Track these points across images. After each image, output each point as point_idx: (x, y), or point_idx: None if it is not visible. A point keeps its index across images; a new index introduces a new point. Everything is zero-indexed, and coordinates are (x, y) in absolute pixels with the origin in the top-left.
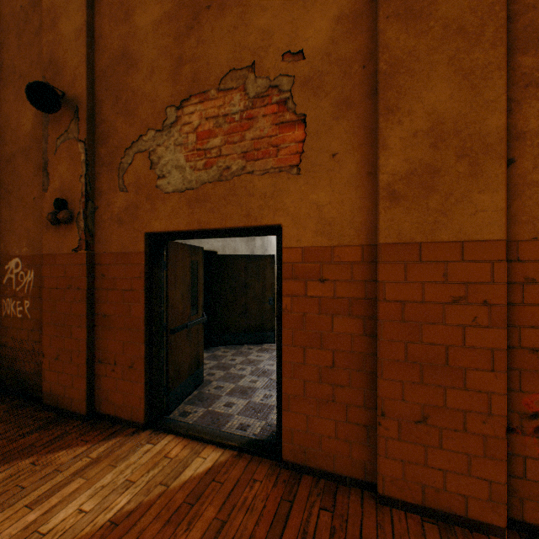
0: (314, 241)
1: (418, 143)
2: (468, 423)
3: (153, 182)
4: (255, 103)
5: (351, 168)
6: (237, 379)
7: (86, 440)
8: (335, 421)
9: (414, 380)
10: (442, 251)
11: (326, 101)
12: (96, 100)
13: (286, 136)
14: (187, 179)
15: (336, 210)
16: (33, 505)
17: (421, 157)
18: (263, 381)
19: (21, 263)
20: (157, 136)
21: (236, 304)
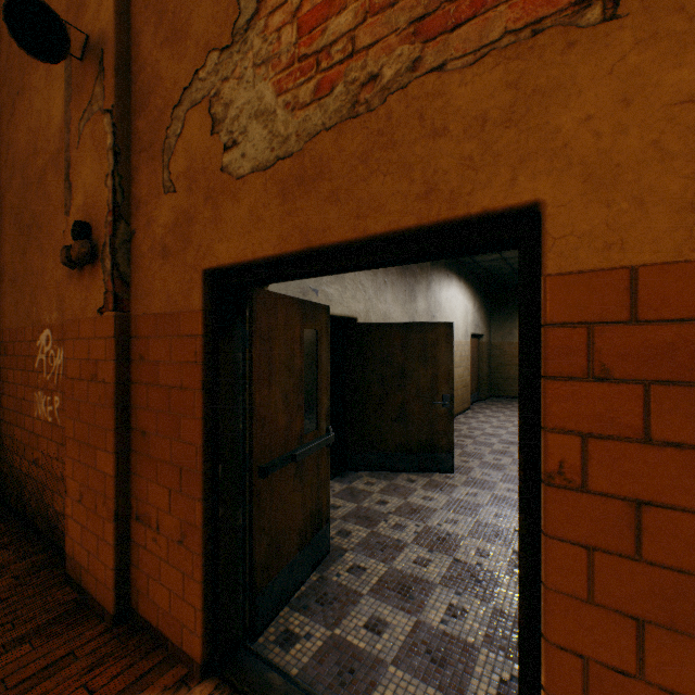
0: (687, 239)
1: None
2: None
3: (216, 160)
4: None
5: None
6: (390, 551)
7: (92, 686)
8: None
9: None
10: None
11: None
12: (132, 35)
13: None
14: (278, 136)
15: None
16: None
17: None
18: (441, 565)
19: (51, 336)
20: (223, 59)
21: (387, 404)
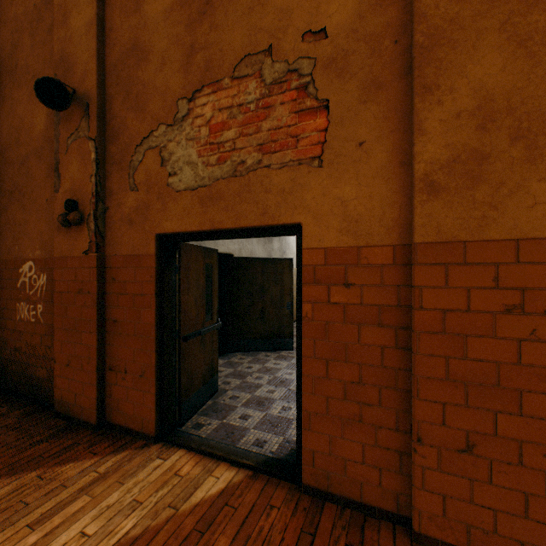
0: (338, 241)
1: (462, 125)
2: (525, 455)
3: (164, 180)
4: (272, 90)
5: (381, 158)
6: (253, 388)
7: (95, 452)
8: (362, 444)
9: (457, 401)
10: (492, 251)
11: (352, 83)
12: (107, 96)
13: (307, 124)
14: (199, 176)
15: (363, 206)
16: (34, 525)
17: (466, 141)
18: (281, 392)
19: (34, 266)
20: (168, 130)
21: (252, 309)
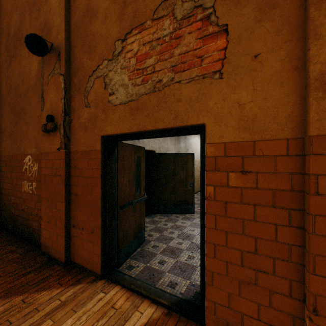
0: (236, 136)
1: None
2: None
3: (106, 98)
4: (182, 23)
5: (275, 66)
6: (168, 240)
7: (61, 283)
8: (257, 303)
9: None
10: None
11: (248, 7)
12: (71, 46)
13: (209, 46)
14: (129, 93)
15: (258, 107)
16: None
17: None
18: (186, 244)
19: (31, 158)
20: (109, 63)
21: (167, 186)
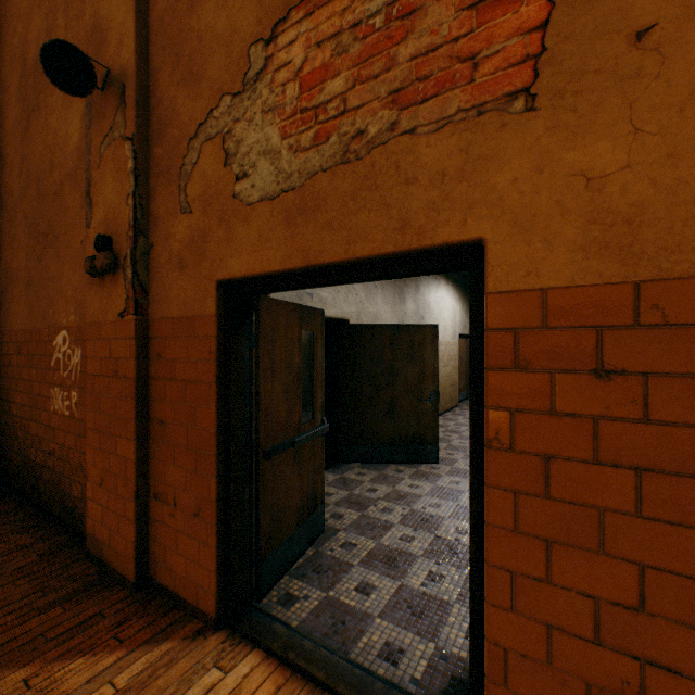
0: (577, 271)
1: None
2: None
3: (229, 188)
4: None
5: None
6: (378, 530)
7: (121, 637)
8: None
9: None
10: None
11: None
12: (150, 71)
13: (497, 23)
14: (283, 172)
15: (650, 183)
16: None
17: None
18: (423, 541)
19: (68, 337)
20: (235, 103)
21: (377, 400)
